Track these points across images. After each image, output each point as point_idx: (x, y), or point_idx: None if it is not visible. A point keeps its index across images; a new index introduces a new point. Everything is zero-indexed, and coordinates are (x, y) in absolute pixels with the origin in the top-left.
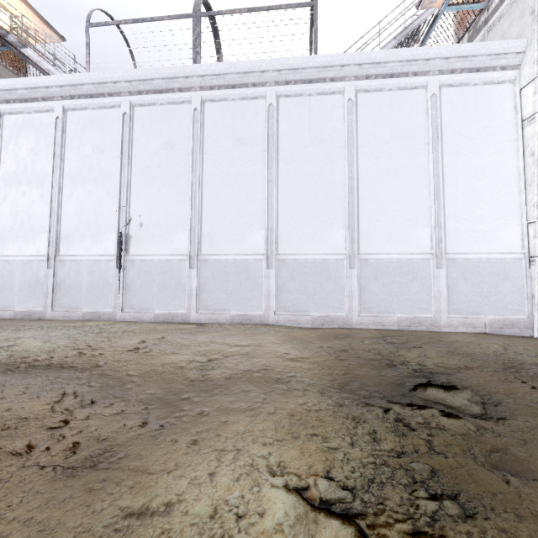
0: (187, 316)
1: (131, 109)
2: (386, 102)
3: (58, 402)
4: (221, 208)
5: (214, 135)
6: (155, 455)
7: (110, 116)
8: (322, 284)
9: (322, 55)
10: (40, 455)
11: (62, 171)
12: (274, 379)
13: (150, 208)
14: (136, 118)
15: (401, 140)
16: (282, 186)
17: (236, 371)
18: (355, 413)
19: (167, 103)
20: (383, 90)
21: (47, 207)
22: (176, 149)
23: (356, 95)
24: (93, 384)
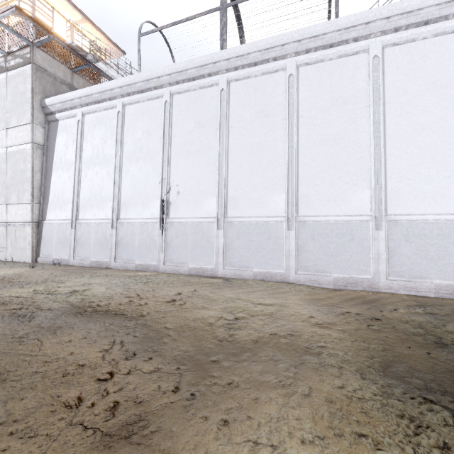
0: (215, 271)
1: (171, 98)
2: (419, 52)
3: (108, 350)
4: (244, 175)
5: (238, 110)
6: (186, 435)
7: (155, 105)
8: (344, 245)
9: (344, 17)
10: (86, 411)
11: (122, 153)
12: (303, 348)
13: (185, 179)
14: (174, 104)
15: (438, 91)
16: (302, 151)
17: (262, 334)
18: (411, 411)
19: (199, 88)
20: (416, 40)
21: (112, 181)
22: (206, 126)
23: (382, 51)
24: (137, 335)
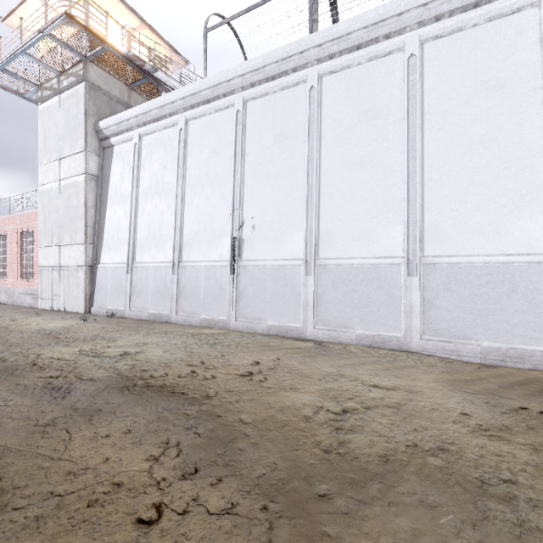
0: (302, 331)
1: (244, 106)
2: None
3: (158, 459)
4: (343, 200)
5: (334, 114)
6: None
7: (224, 117)
8: (500, 300)
9: None
10: None
11: (184, 180)
12: (474, 483)
13: (262, 209)
14: (249, 113)
15: None
16: (429, 162)
17: (394, 445)
18: None
19: (280, 90)
20: None
21: (173, 216)
22: (290, 138)
23: None
24: (200, 432)
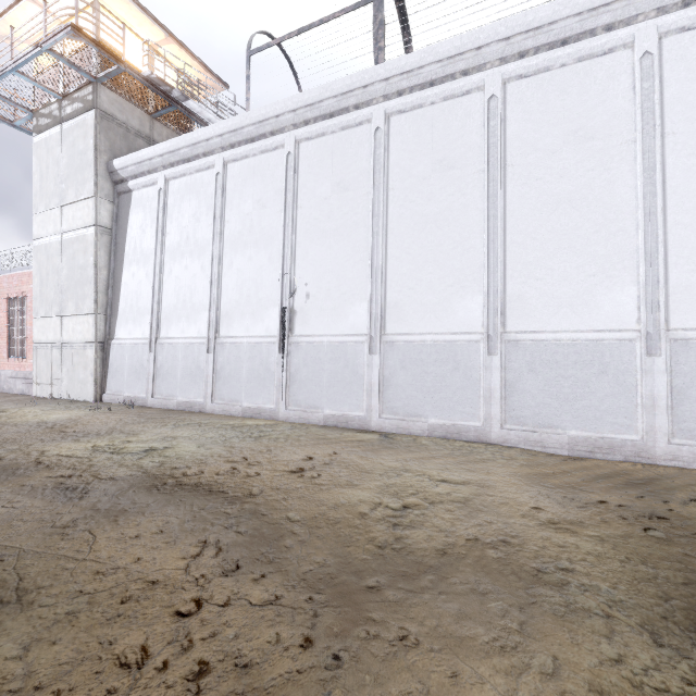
0: (365, 421)
1: (296, 147)
2: None
3: (196, 557)
4: (414, 265)
5: (404, 161)
6: None
7: (272, 161)
8: (589, 383)
9: None
10: (153, 678)
11: (222, 236)
12: (530, 572)
13: (318, 274)
14: (302, 157)
15: None
16: (512, 222)
17: (453, 539)
18: None
19: (340, 130)
20: None
21: (208, 280)
22: (352, 189)
23: (658, 43)
24: (242, 530)
